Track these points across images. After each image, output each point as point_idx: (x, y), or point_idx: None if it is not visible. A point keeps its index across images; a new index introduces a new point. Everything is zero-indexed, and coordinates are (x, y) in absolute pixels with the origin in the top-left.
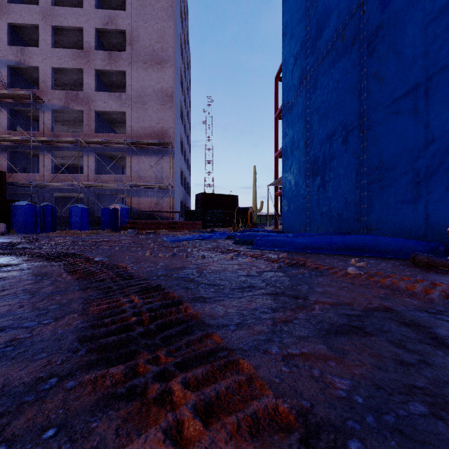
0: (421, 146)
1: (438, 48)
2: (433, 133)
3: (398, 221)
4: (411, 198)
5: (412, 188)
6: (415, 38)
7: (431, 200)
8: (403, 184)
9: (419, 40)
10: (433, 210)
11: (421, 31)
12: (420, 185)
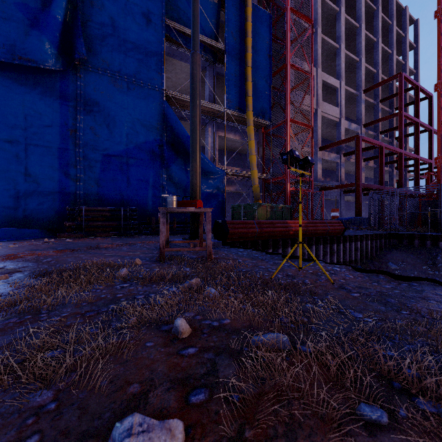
0: (22, 178)
1: (34, 133)
2: (31, 174)
3: (2, 219)
4: (14, 206)
5: (14, 200)
6: (17, 114)
7: (30, 208)
8: (7, 196)
9: (21, 118)
10: (31, 214)
11: (22, 114)
12: (21, 199)
